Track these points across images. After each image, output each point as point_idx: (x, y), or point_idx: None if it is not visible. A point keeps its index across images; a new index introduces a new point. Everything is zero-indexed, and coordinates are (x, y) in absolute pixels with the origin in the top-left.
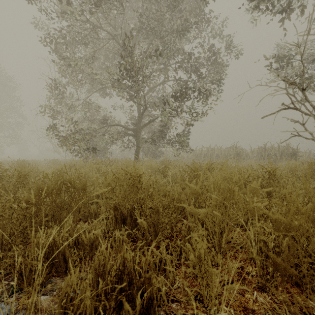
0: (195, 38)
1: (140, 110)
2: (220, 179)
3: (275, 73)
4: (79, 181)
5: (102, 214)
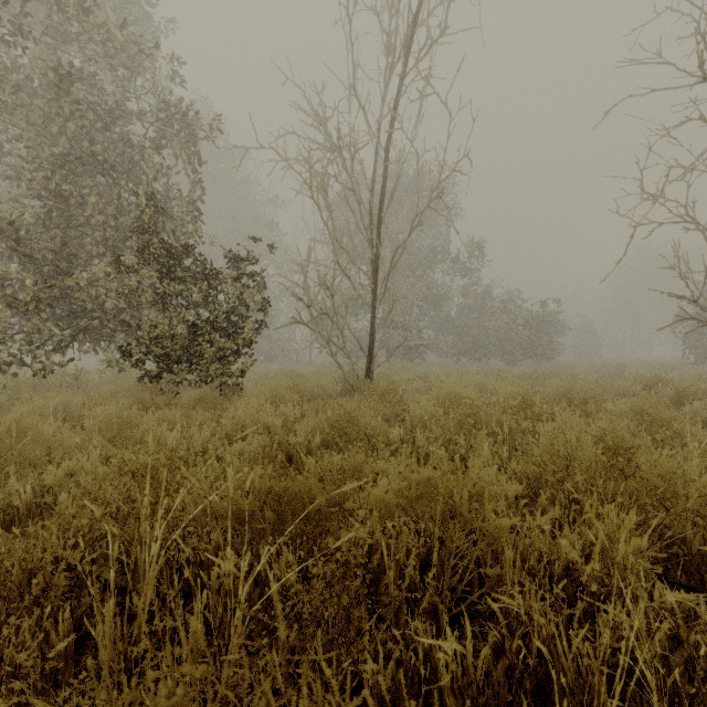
0: None
1: None
2: None
3: None
4: None
5: None
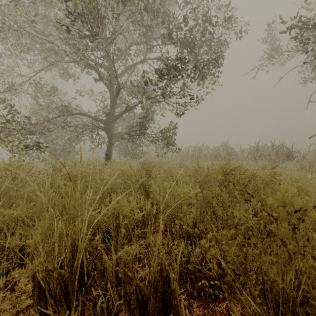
0: (185, 2)
1: (113, 94)
2: None
3: None
4: None
5: None
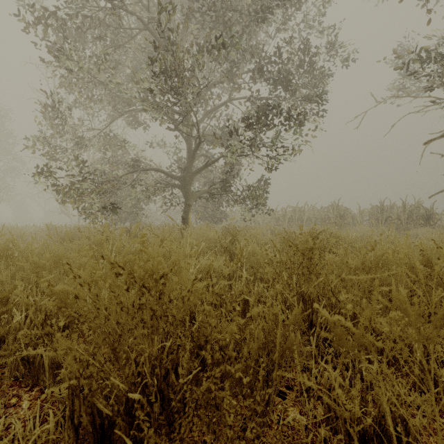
0: (278, 30)
1: (190, 146)
2: None
3: None
4: None
5: (59, 382)
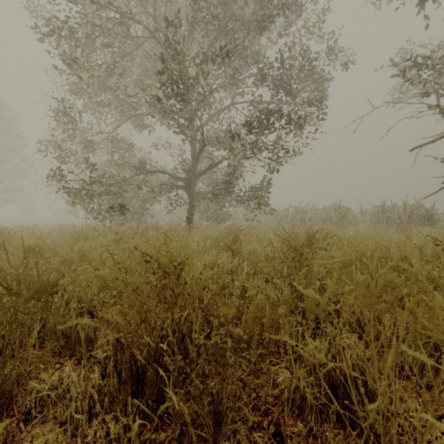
0: (280, 36)
1: (194, 148)
2: (393, 280)
3: (442, 63)
4: (39, 276)
5: (97, 349)
